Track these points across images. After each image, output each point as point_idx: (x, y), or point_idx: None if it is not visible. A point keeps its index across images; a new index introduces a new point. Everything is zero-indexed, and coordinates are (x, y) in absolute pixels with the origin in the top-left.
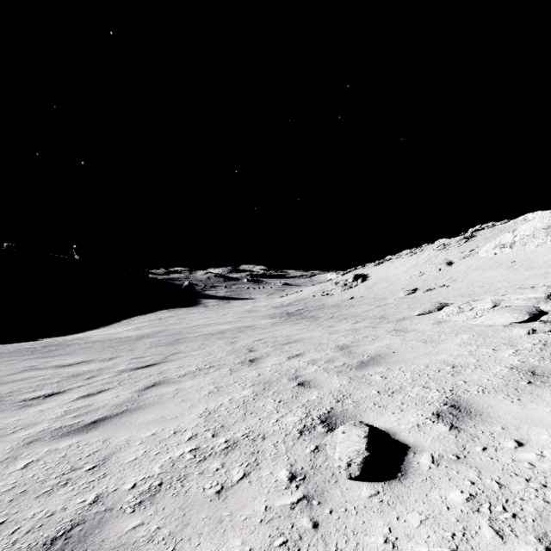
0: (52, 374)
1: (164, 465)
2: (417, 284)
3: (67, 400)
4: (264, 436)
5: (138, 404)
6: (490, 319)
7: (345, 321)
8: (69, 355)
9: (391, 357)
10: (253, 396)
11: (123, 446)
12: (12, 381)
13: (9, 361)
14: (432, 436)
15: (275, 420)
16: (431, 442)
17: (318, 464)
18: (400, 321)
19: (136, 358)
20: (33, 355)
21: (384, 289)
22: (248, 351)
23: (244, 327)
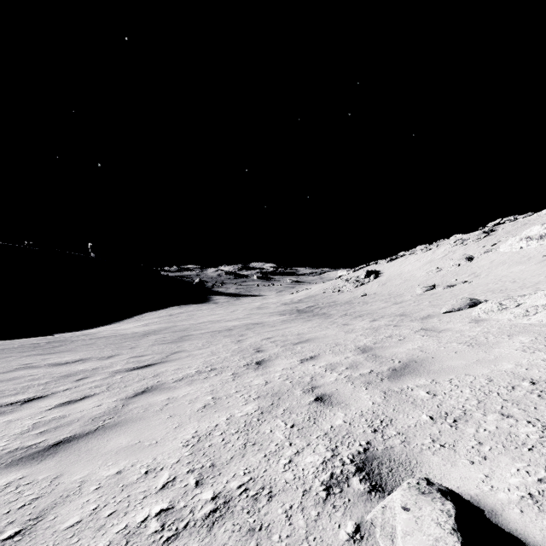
0: (43, 373)
1: (114, 542)
2: (434, 280)
3: (44, 408)
4: (271, 491)
5: (117, 418)
6: None
7: (361, 319)
8: (69, 353)
9: (431, 364)
10: (258, 415)
11: (72, 492)
12: None
13: (8, 357)
14: None
15: (286, 460)
16: None
17: None
18: (426, 319)
19: (135, 357)
20: (33, 352)
21: (399, 286)
22: (255, 351)
23: (253, 324)
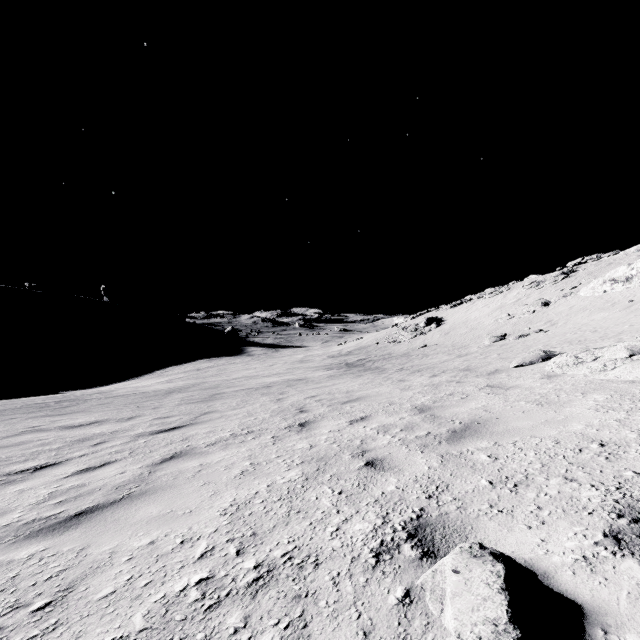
0: (54, 437)
1: (152, 611)
2: (505, 329)
3: (59, 476)
4: (317, 559)
5: (145, 486)
6: (629, 373)
7: (420, 374)
8: (82, 414)
9: (495, 425)
10: (302, 481)
11: (103, 563)
12: (4, 447)
13: (11, 419)
14: (626, 588)
15: (334, 528)
16: (630, 604)
17: (414, 636)
18: (493, 374)
19: (160, 418)
20: (40, 413)
21: (464, 335)
22: (298, 412)
23: (295, 380)
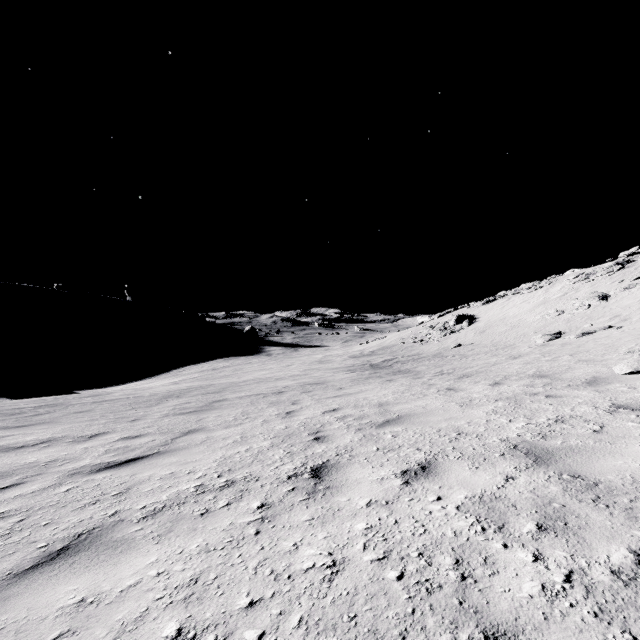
0: None
1: None
2: (557, 326)
3: None
4: None
5: None
6: None
7: (472, 380)
8: (44, 426)
9: None
10: None
11: None
12: None
13: None
14: None
15: None
16: None
17: None
18: (599, 385)
19: (128, 438)
20: None
21: (504, 334)
22: (312, 439)
23: (312, 385)
